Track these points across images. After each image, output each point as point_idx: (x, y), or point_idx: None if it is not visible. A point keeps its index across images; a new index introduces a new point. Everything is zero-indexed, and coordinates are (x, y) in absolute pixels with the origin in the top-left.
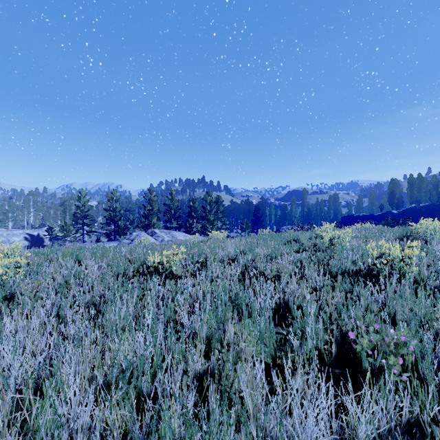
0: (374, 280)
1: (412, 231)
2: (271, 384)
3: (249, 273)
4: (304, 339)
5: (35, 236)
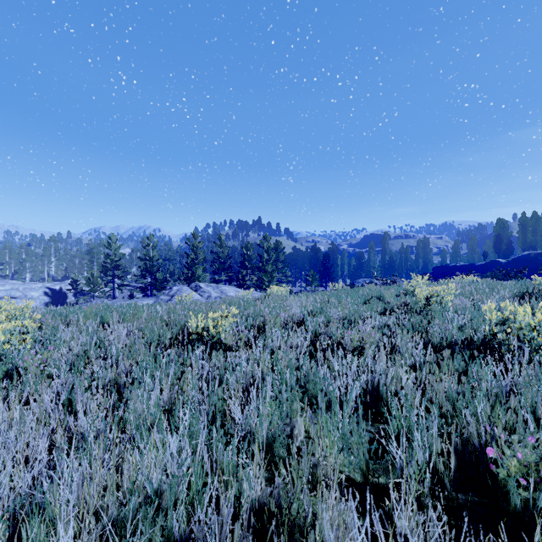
0: (497, 356)
1: (535, 286)
2: (363, 518)
3: (322, 343)
4: (410, 449)
5: (57, 290)
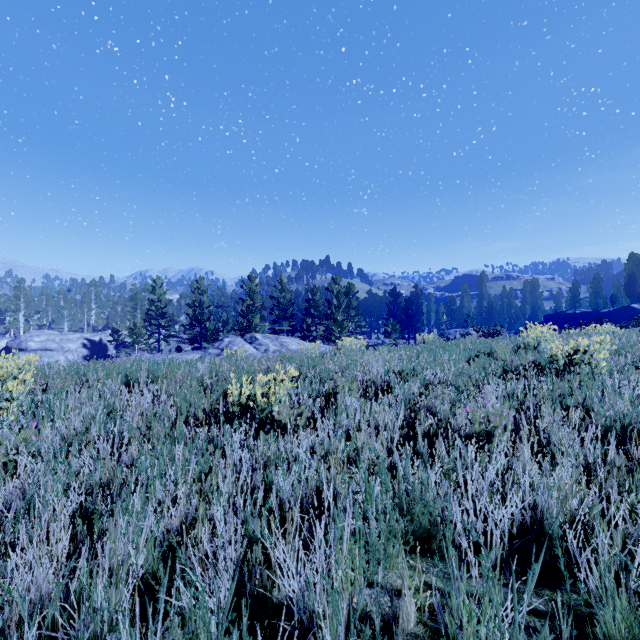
0: None
1: None
2: None
3: (421, 423)
4: None
5: (96, 342)
